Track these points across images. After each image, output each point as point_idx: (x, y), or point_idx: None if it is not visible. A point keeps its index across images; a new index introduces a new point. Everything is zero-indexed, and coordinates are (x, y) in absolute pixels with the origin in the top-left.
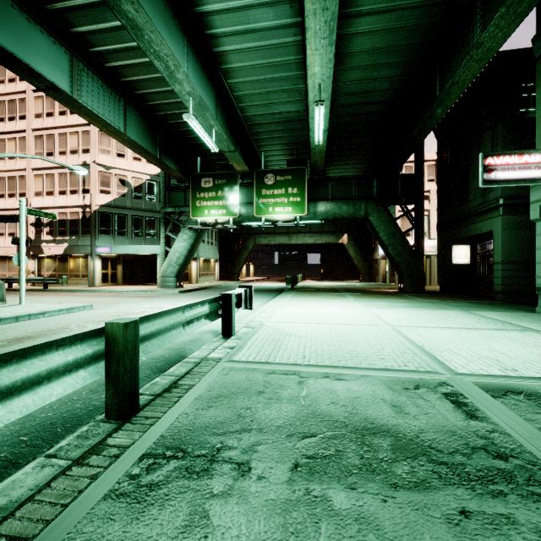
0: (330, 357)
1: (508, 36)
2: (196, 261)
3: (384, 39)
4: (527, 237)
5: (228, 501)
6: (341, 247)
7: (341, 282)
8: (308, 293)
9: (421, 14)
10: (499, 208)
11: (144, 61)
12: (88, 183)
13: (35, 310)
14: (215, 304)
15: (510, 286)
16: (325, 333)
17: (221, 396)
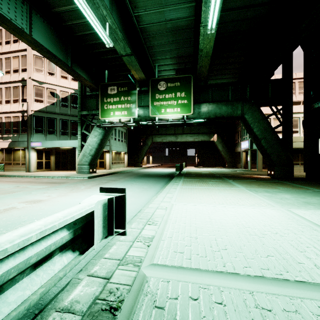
0: None
1: None
2: (109, 153)
3: None
4: None
5: None
6: (211, 143)
7: (214, 168)
8: (195, 180)
9: None
10: None
11: None
12: (25, 94)
13: None
14: None
15: None
16: None
17: None
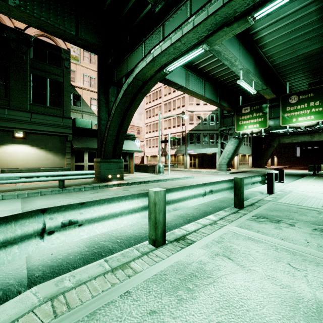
0: None
1: None
2: (237, 156)
3: None
4: None
5: (287, 228)
6: None
7: None
8: None
9: None
10: None
11: (216, 59)
12: (184, 120)
13: (176, 177)
14: (263, 177)
15: None
16: None
17: (275, 210)
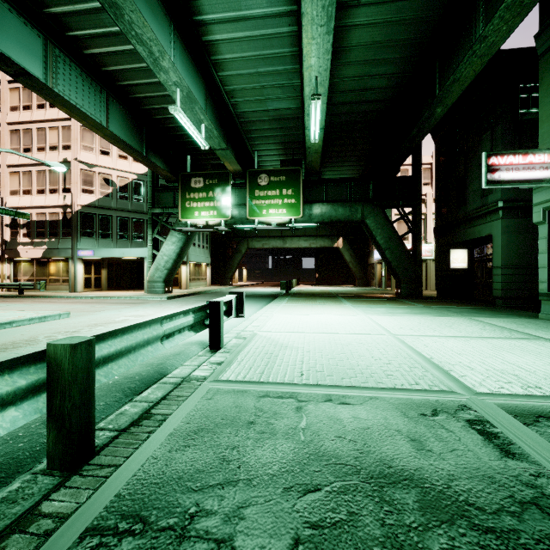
0: (331, 374)
1: (512, 30)
2: (186, 265)
3: (383, 32)
4: (527, 241)
5: None
6: (336, 251)
7: (337, 287)
8: (303, 299)
9: (422, 7)
10: (498, 211)
11: (128, 48)
12: (69, 181)
13: (1, 319)
14: (200, 313)
15: (509, 292)
16: (323, 344)
17: (202, 431)
